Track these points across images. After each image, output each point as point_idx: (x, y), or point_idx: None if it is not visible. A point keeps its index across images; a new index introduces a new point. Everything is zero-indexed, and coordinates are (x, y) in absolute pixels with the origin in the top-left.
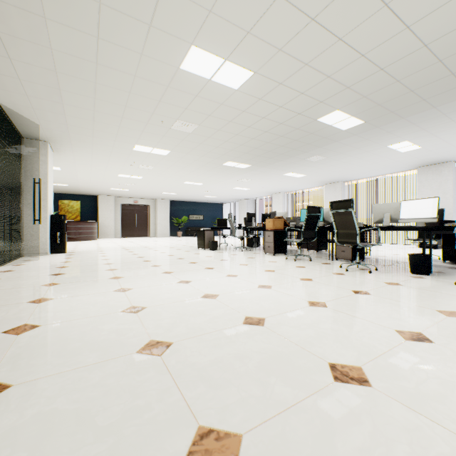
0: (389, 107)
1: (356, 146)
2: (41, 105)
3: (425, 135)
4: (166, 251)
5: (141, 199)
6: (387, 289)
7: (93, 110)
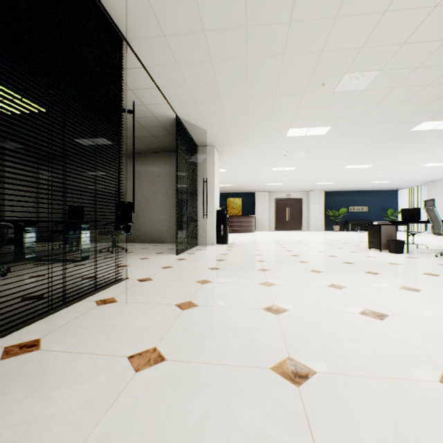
0: None
1: None
2: (205, 109)
3: None
4: (324, 250)
5: (293, 193)
6: None
7: (246, 97)
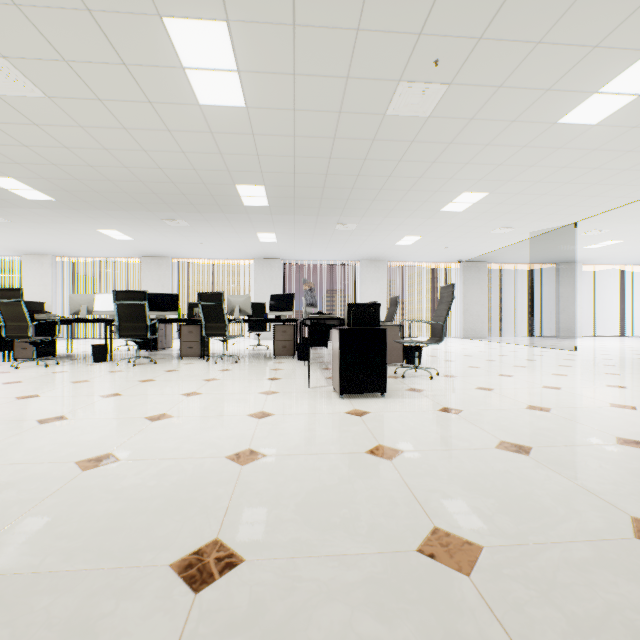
0: (81, 197)
1: (57, 220)
2: None
3: (132, 230)
4: None
5: None
6: (47, 376)
7: None
